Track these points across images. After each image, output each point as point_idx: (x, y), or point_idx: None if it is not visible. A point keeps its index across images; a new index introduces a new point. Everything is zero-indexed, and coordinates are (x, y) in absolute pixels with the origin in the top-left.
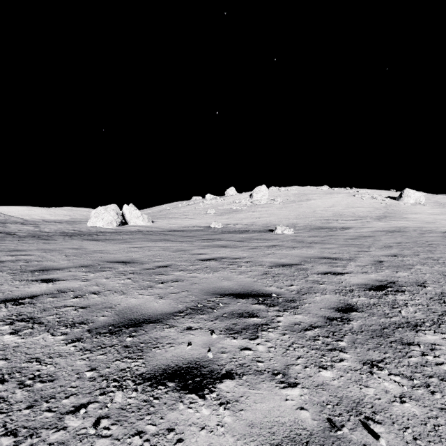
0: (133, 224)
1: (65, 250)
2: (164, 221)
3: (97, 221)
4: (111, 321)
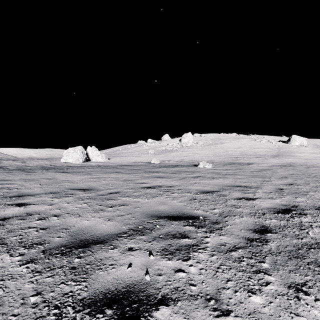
0: (94, 161)
1: (40, 180)
2: (117, 158)
3: (68, 158)
4: (64, 242)
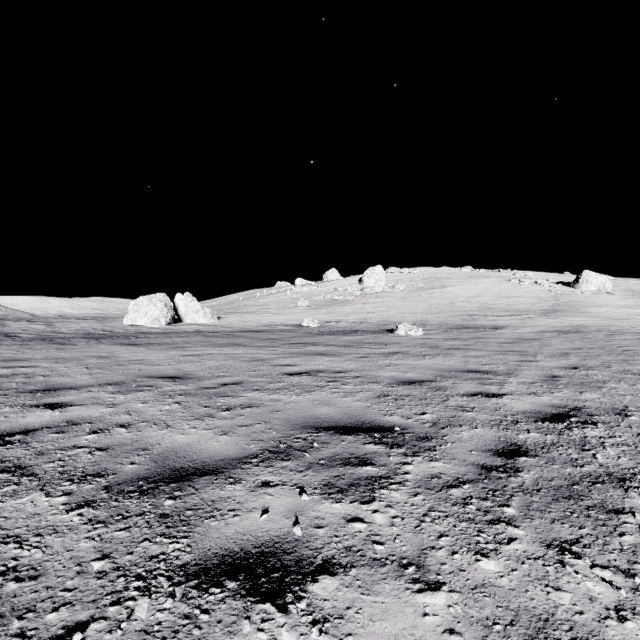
0: (190, 322)
1: (86, 359)
2: (234, 317)
3: (138, 317)
4: (143, 472)
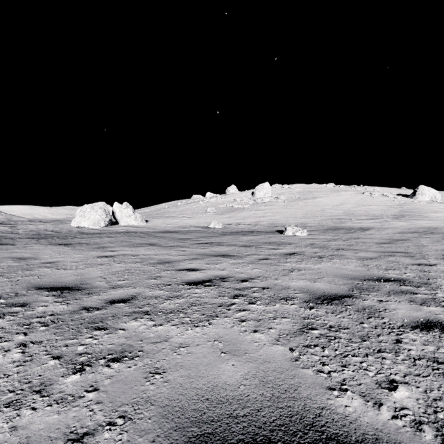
0: (124, 224)
1: (2, 262)
2: (159, 220)
3: (82, 220)
4: None
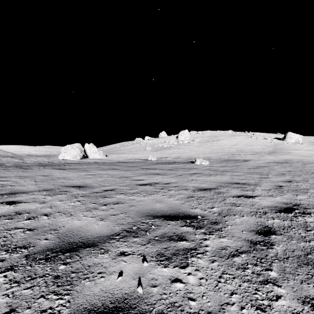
0: (92, 158)
1: (36, 177)
2: (114, 155)
3: (66, 155)
4: (51, 245)
